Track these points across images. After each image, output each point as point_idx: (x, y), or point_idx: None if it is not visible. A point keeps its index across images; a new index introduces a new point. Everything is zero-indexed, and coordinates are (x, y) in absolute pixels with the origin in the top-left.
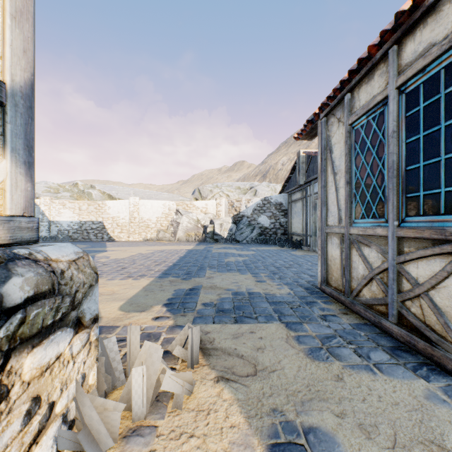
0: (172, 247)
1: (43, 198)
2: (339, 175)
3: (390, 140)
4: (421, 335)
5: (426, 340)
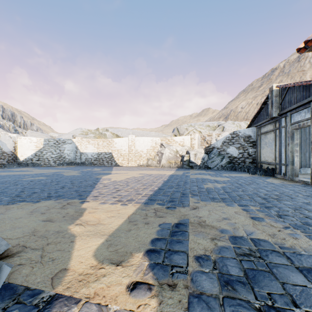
0: (158, 172)
1: (77, 138)
2: None
3: None
4: None
5: None
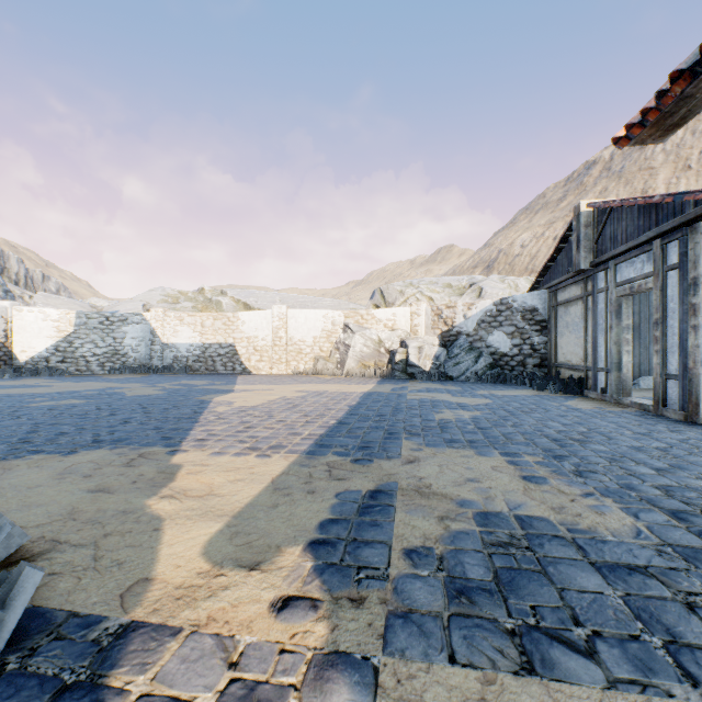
0: (337, 387)
1: (154, 311)
2: None
3: None
4: None
5: None
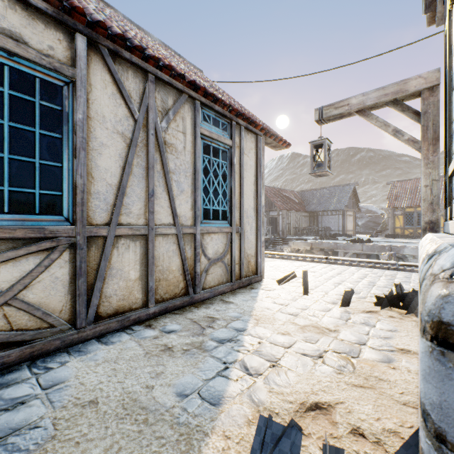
0: None
1: None
2: None
3: None
4: (6, 348)
5: (19, 346)
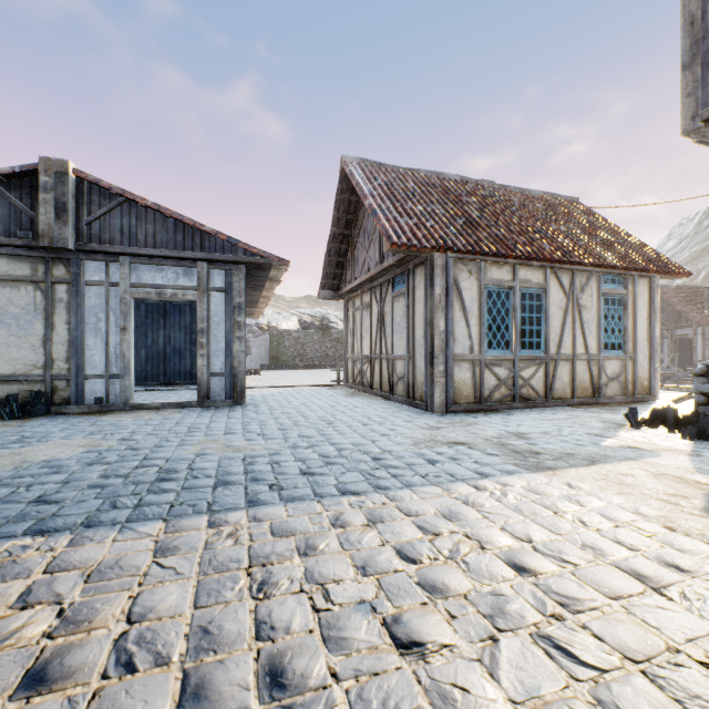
0: None
1: None
2: (470, 315)
3: (516, 311)
4: (527, 401)
5: (530, 402)
